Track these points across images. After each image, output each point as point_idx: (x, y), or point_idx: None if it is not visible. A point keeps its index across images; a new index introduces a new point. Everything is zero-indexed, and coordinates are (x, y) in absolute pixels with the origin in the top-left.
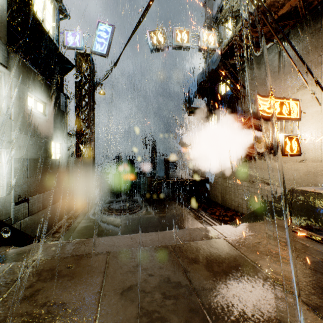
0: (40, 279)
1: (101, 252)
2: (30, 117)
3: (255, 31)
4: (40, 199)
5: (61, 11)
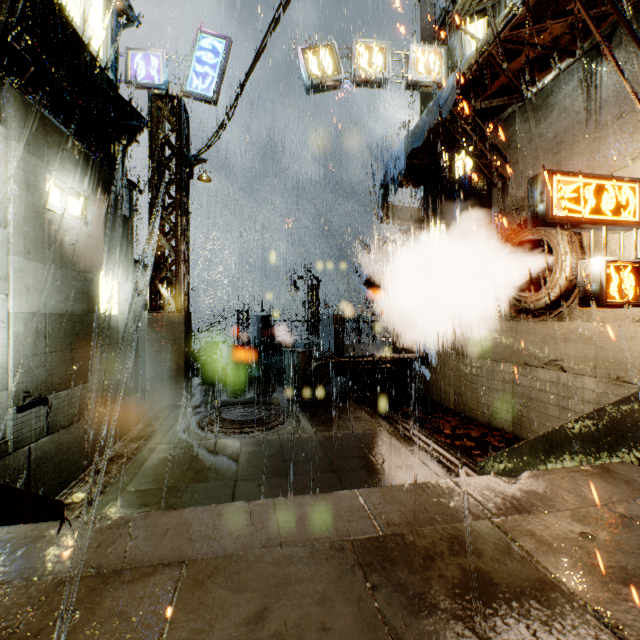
0: None
1: (165, 562)
2: (51, 227)
3: (536, 30)
4: (74, 399)
5: (121, 10)
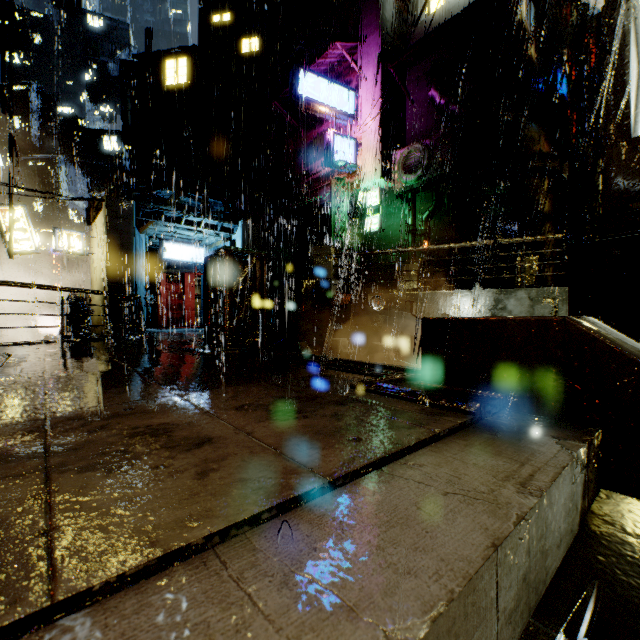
0: (363, 423)
1: (347, 472)
2: None
3: None
4: None
5: None
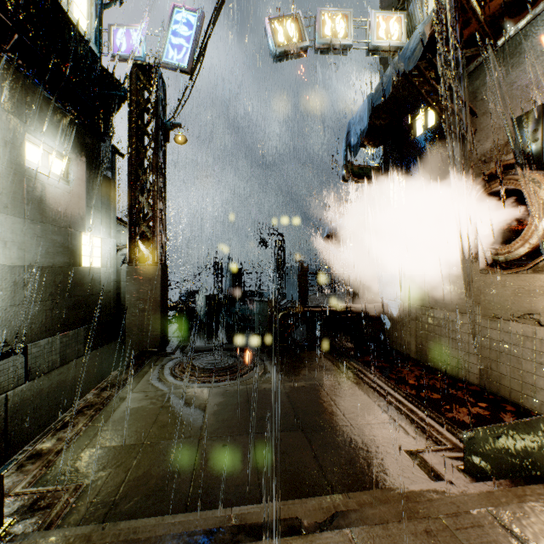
0: None
1: None
2: (30, 184)
3: None
4: (55, 346)
5: None
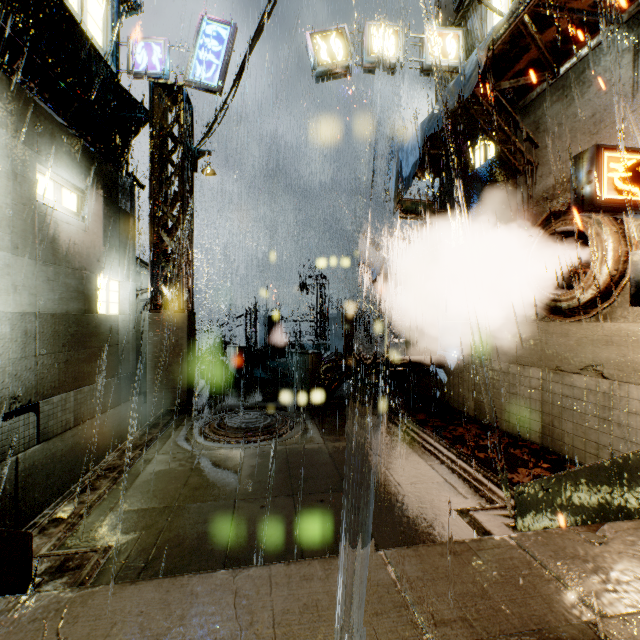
0: None
1: None
2: (42, 221)
3: None
4: (69, 404)
5: None
